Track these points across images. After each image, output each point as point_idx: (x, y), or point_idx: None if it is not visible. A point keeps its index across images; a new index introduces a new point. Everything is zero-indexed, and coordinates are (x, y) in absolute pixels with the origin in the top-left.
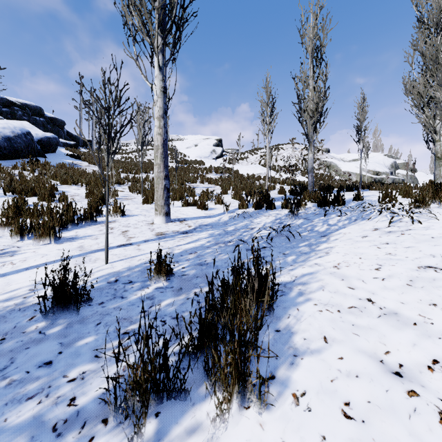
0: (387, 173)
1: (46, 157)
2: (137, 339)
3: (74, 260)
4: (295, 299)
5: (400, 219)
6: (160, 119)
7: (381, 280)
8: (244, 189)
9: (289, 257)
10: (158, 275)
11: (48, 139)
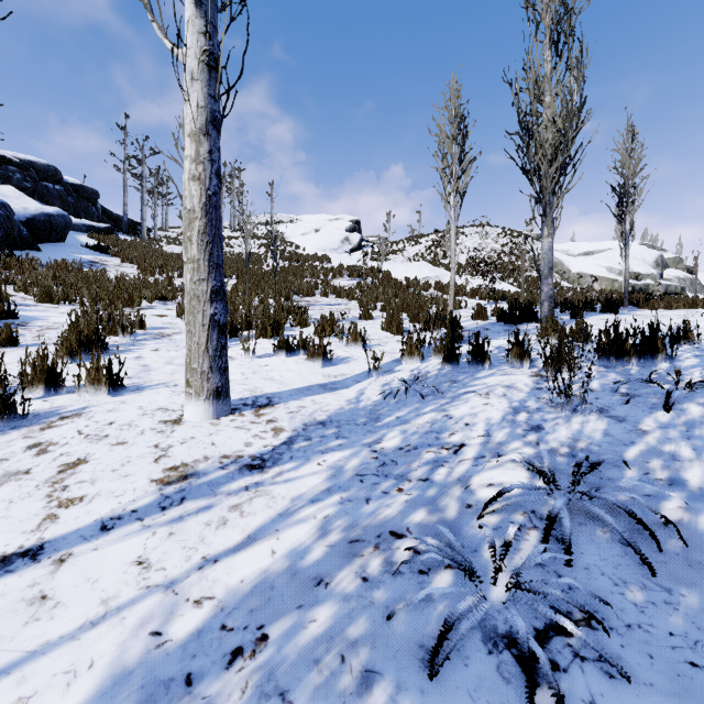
0: (653, 275)
1: (40, 250)
2: None
3: None
4: None
5: None
6: (199, 137)
7: None
8: (405, 309)
9: None
10: None
11: (48, 217)
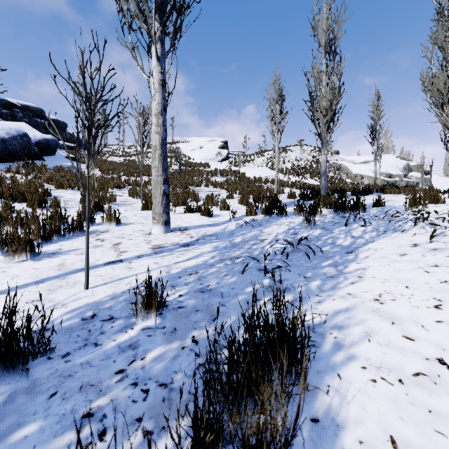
0: (400, 175)
1: (44, 160)
2: (102, 429)
3: (48, 284)
4: (333, 356)
5: (444, 233)
6: (158, 115)
7: (448, 325)
8: (251, 193)
9: (312, 282)
10: (146, 310)
11: (47, 141)
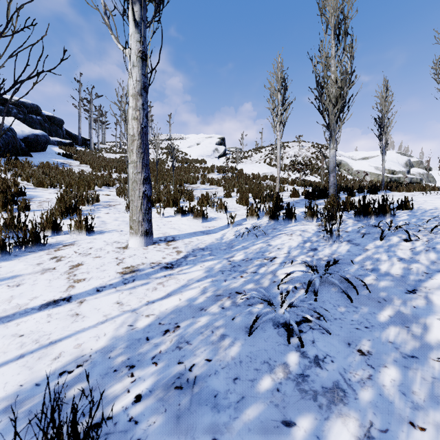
0: (403, 171)
1: (32, 156)
2: None
3: None
4: None
5: None
6: (137, 96)
7: None
8: (250, 191)
9: (380, 370)
10: None
11: (36, 136)
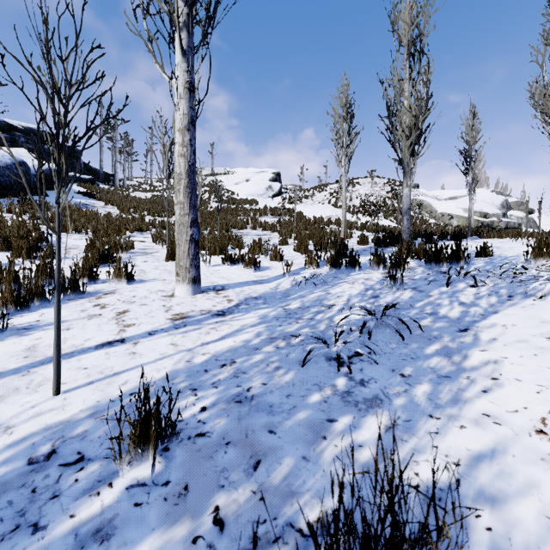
0: (498, 214)
1: (48, 196)
2: None
3: None
4: None
5: None
6: (184, 131)
7: None
8: (311, 237)
9: (416, 386)
10: (140, 446)
11: (52, 171)
